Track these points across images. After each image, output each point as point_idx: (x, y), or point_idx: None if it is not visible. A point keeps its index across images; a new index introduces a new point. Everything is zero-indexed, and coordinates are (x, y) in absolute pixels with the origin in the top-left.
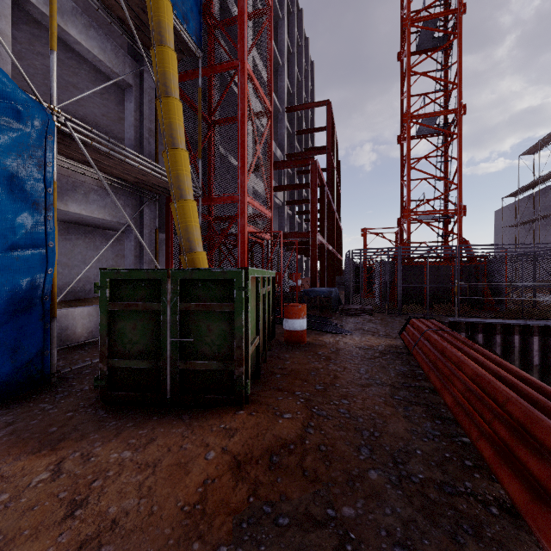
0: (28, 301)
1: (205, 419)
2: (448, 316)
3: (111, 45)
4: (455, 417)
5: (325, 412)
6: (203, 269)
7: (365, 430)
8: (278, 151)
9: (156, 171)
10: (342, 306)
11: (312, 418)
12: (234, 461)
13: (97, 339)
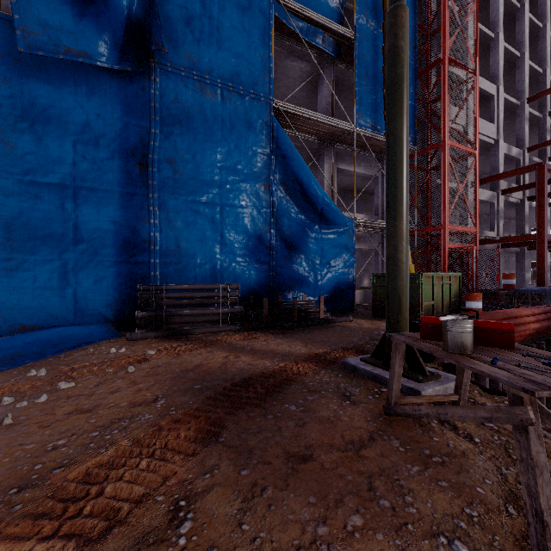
0: (349, 284)
1: None
2: None
3: (368, 163)
4: None
5: None
6: None
7: None
8: (513, 149)
9: None
10: None
11: None
12: None
13: (363, 305)
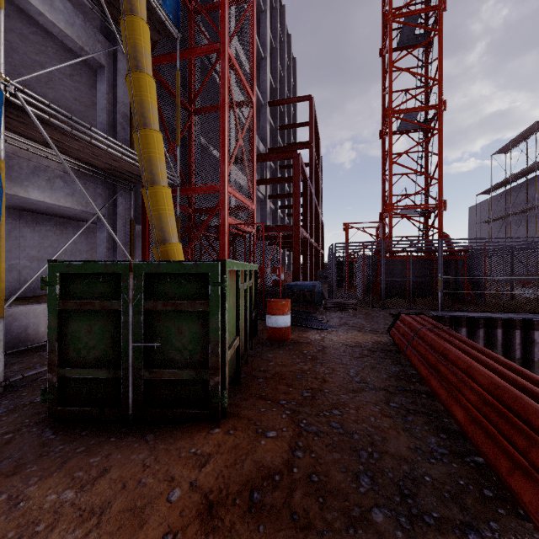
0: None
1: (173, 440)
2: (431, 310)
3: (80, 20)
4: (466, 433)
5: (314, 428)
6: (172, 262)
7: (362, 449)
8: (261, 144)
9: (128, 156)
10: (325, 300)
11: (301, 436)
12: (205, 503)
13: None
